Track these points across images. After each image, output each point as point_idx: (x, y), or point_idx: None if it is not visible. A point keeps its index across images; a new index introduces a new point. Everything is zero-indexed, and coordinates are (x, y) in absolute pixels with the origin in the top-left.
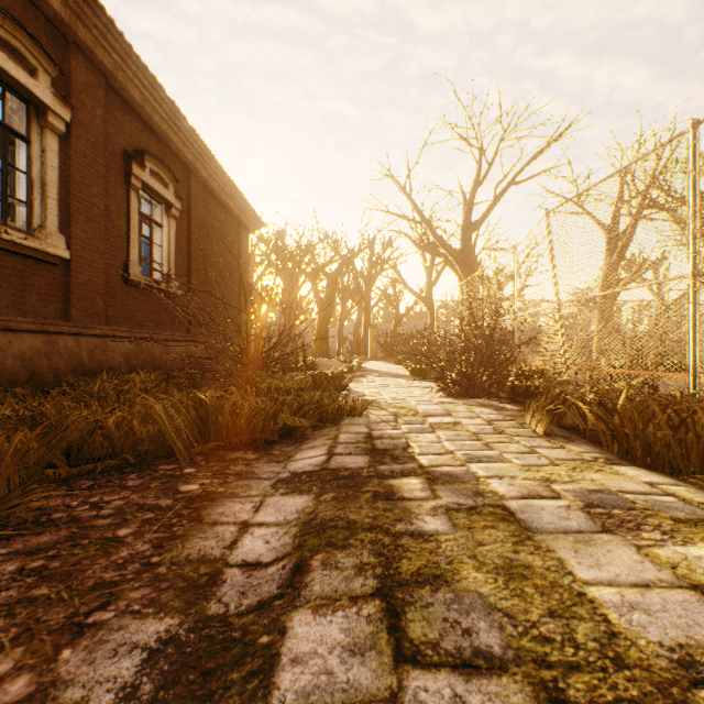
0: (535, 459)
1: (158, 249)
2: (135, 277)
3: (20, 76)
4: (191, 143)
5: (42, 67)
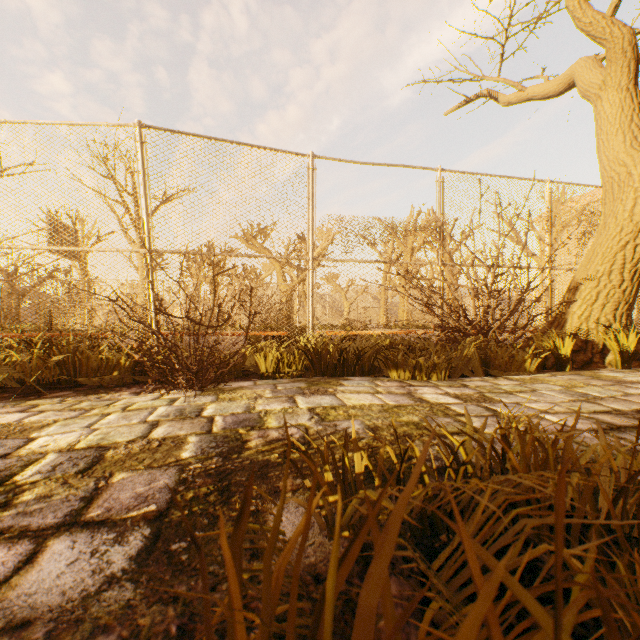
0: (538, 385)
1: None
2: None
3: None
4: None
5: None
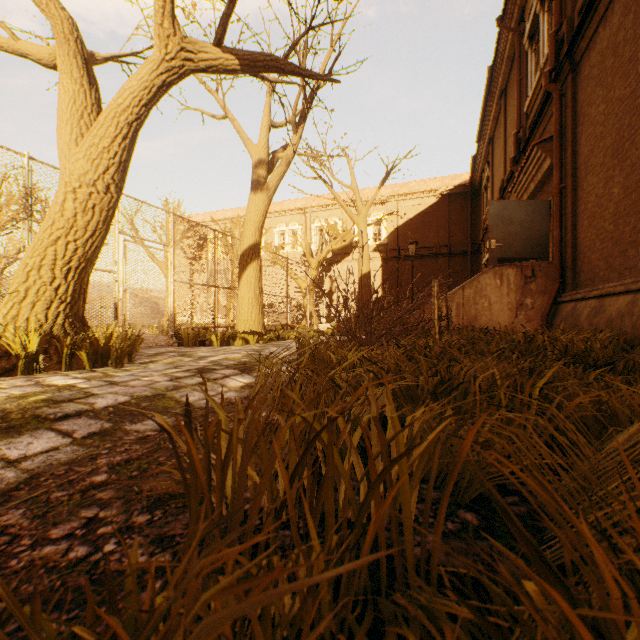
0: None
1: None
2: None
3: None
4: None
5: None
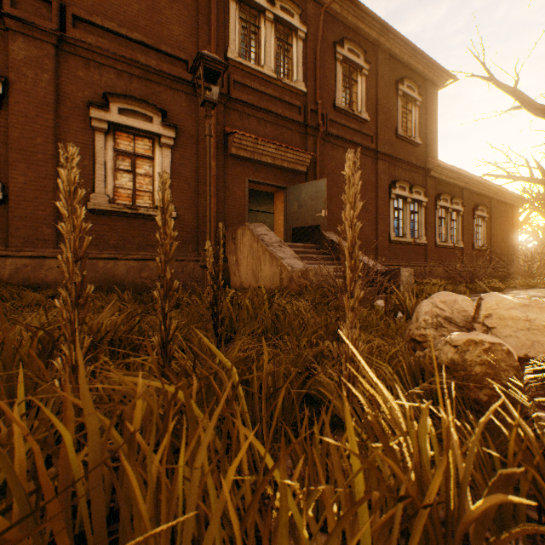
0: None
1: (479, 234)
2: (475, 247)
3: (456, 208)
4: (493, 191)
5: (459, 202)
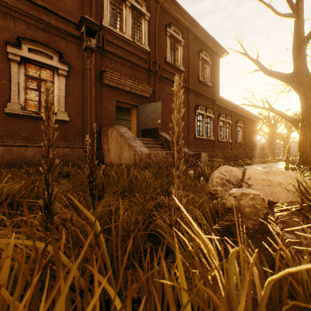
0: None
1: (239, 135)
2: (237, 142)
3: (228, 121)
4: (245, 113)
5: (229, 118)
